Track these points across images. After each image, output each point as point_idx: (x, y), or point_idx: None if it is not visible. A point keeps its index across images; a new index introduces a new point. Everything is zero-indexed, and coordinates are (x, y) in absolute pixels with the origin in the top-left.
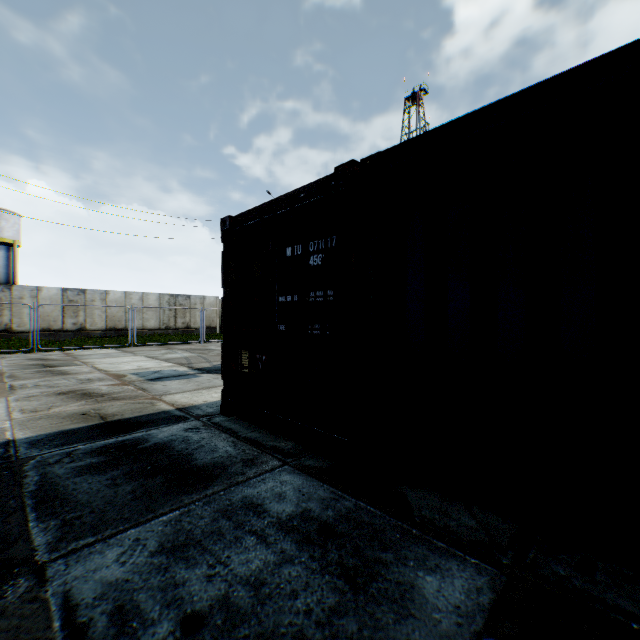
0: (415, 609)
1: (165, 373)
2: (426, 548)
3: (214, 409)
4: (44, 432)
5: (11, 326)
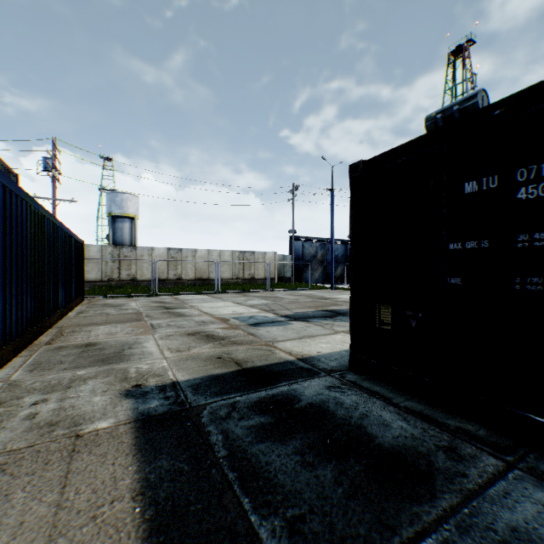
0: None
1: (259, 319)
2: None
3: (336, 363)
4: (196, 375)
5: (135, 276)
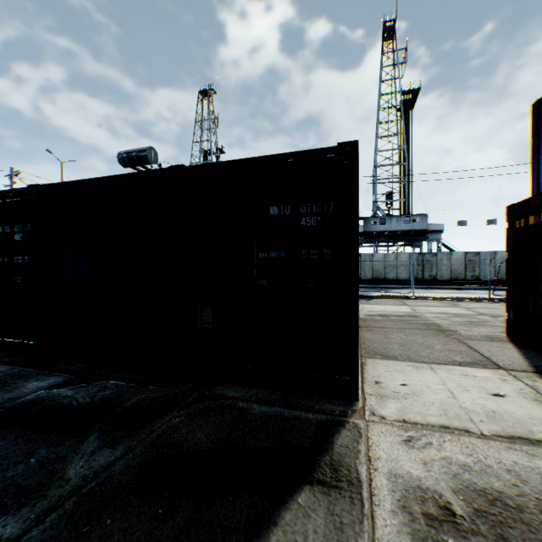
0: (17, 391)
1: None
2: (47, 376)
3: None
4: None
5: None
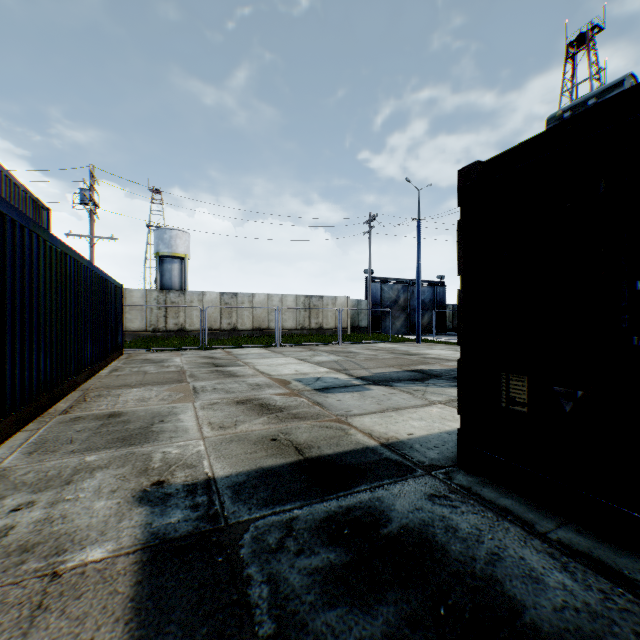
0: None
1: (328, 381)
2: None
3: (436, 453)
4: (241, 467)
5: (184, 326)
